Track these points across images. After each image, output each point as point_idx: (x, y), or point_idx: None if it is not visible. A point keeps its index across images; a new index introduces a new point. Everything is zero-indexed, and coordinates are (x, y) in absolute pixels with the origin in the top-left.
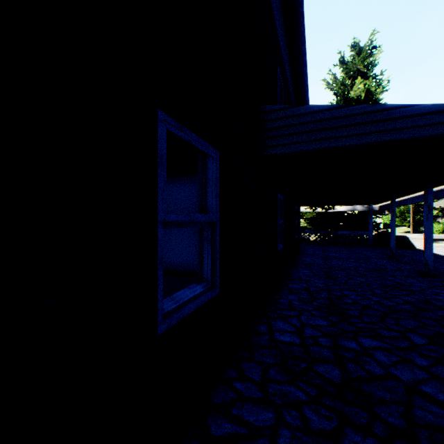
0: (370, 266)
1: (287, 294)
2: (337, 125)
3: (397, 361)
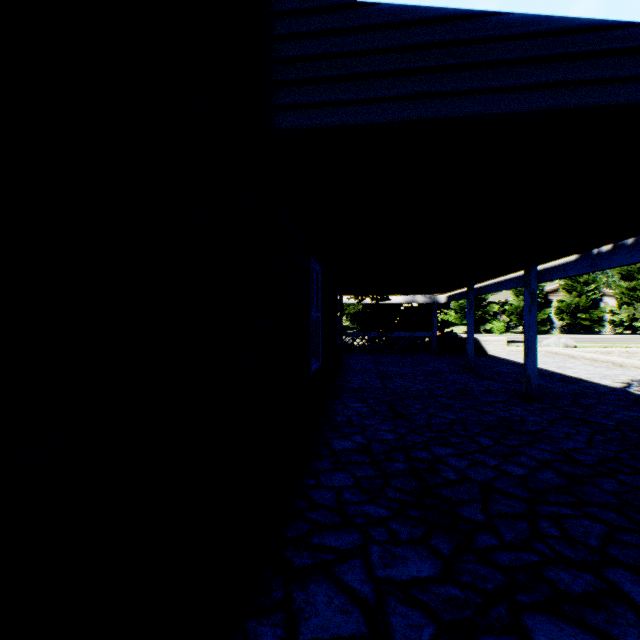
0: (449, 386)
1: (331, 470)
2: (462, 62)
3: None
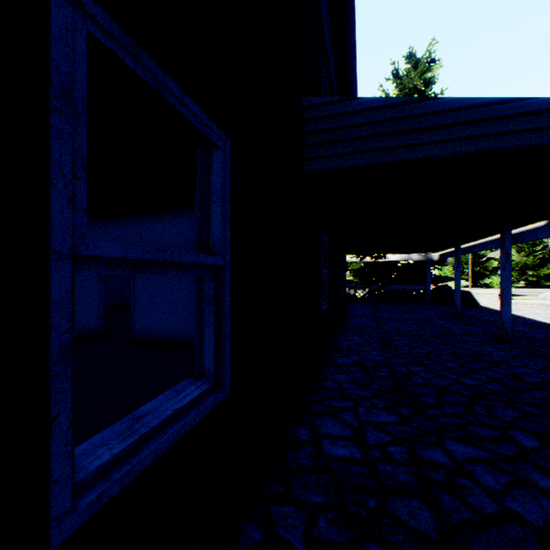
0: (434, 329)
1: (335, 373)
2: (411, 128)
3: (509, 482)
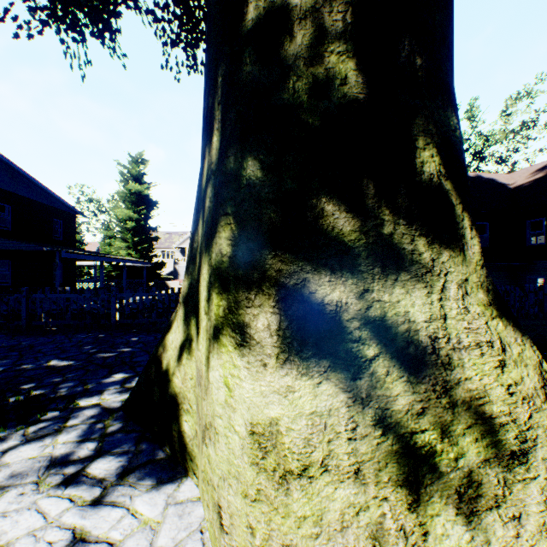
0: None
1: None
2: None
3: None
